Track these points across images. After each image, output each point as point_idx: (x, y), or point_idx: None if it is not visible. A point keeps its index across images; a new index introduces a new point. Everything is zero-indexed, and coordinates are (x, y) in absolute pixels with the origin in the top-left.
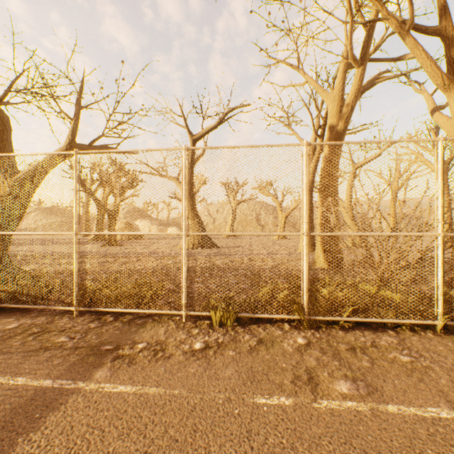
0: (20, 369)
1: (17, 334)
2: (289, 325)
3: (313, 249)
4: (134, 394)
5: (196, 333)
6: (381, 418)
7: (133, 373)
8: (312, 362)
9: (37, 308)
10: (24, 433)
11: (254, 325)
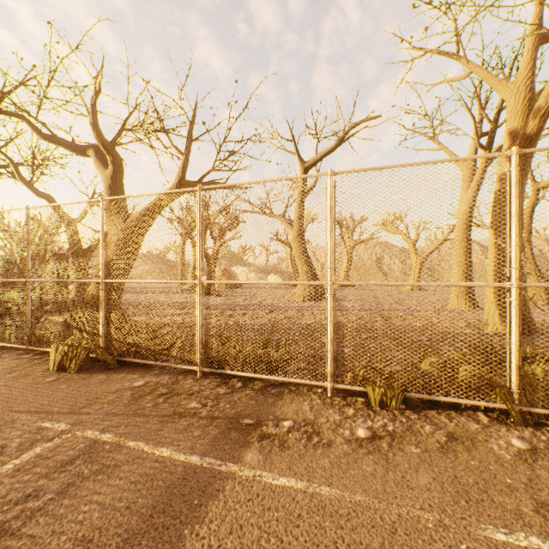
0: (160, 437)
1: (146, 393)
2: (487, 417)
3: (472, 305)
4: (302, 491)
5: (352, 413)
6: None
7: (290, 461)
8: None
9: (158, 365)
10: (188, 524)
11: (431, 411)
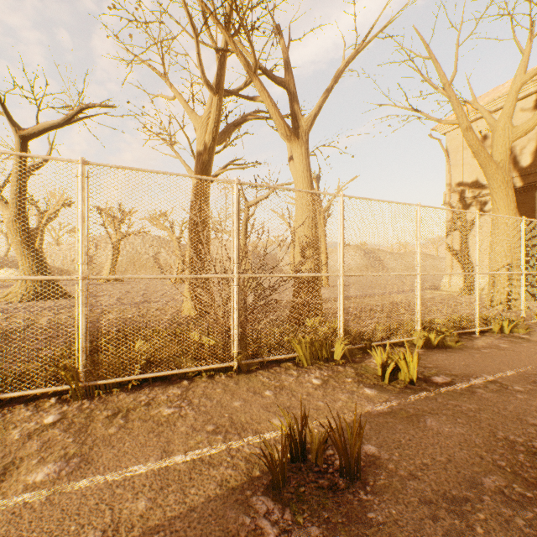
0: None
1: None
2: (57, 400)
3: None
4: None
5: None
6: (52, 503)
7: None
8: (32, 449)
9: None
10: None
11: None
